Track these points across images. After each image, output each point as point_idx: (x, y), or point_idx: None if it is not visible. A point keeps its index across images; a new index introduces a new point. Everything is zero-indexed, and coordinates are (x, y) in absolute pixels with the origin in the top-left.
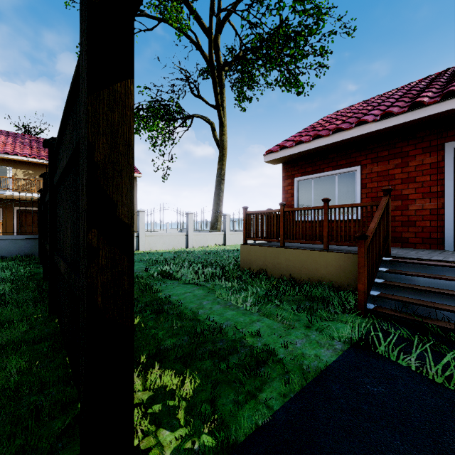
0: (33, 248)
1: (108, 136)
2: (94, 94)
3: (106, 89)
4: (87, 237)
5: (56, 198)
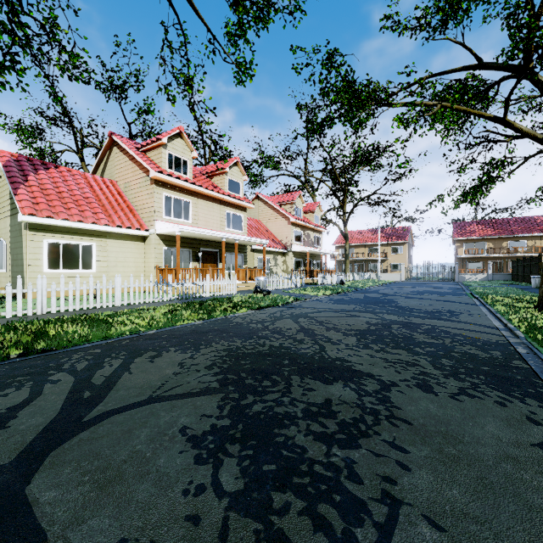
0: (509, 278)
1: (540, 265)
2: (539, 263)
3: (540, 262)
4: (538, 270)
5: (531, 265)
